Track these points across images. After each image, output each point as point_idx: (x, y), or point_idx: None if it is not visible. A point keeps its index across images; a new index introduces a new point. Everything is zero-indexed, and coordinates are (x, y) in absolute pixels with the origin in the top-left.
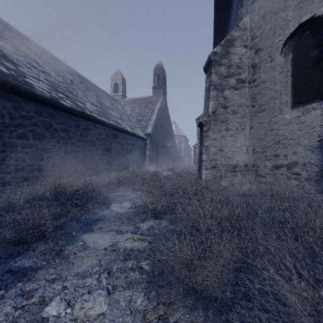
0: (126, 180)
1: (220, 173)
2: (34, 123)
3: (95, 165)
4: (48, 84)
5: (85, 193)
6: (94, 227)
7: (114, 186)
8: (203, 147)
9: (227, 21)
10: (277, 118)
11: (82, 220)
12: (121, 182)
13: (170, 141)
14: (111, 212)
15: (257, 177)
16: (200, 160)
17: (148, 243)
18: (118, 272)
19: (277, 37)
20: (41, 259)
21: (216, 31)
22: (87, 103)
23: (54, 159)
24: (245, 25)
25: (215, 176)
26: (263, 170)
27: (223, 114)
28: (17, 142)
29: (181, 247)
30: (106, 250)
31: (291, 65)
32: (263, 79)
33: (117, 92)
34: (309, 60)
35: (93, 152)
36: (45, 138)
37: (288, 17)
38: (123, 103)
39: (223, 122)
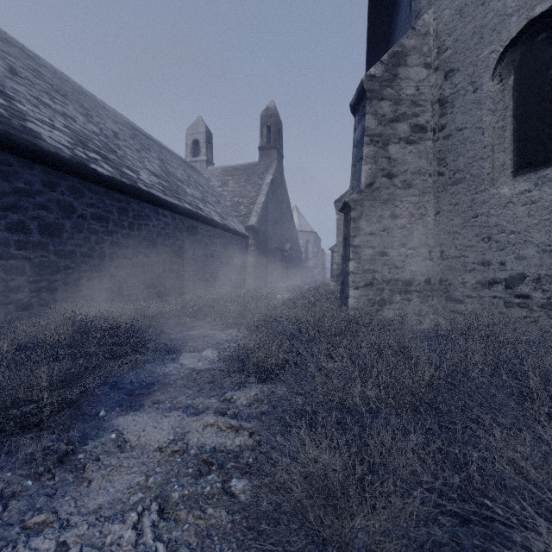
0: (212, 308)
1: (381, 295)
2: (41, 204)
3: (156, 281)
4: (69, 134)
5: (131, 332)
6: (145, 399)
7: (189, 319)
8: (350, 248)
9: (391, 27)
10: (487, 194)
11: (123, 384)
12: (202, 312)
13: (290, 241)
14: (180, 368)
15: (448, 303)
16: (345, 272)
17: (248, 434)
18: (182, 506)
19: (486, 46)
20: (23, 473)
21: (372, 43)
22: (141, 172)
23: (80, 270)
24: (426, 27)
25: (373, 301)
26: (459, 290)
27: (387, 188)
28: (9, 238)
29: (317, 451)
30: (162, 451)
31: (513, 98)
32: (459, 125)
33: (198, 155)
34: (547, 87)
35: (152, 258)
36: (63, 231)
37: (508, 9)
38: (208, 175)
39: (387, 202)
